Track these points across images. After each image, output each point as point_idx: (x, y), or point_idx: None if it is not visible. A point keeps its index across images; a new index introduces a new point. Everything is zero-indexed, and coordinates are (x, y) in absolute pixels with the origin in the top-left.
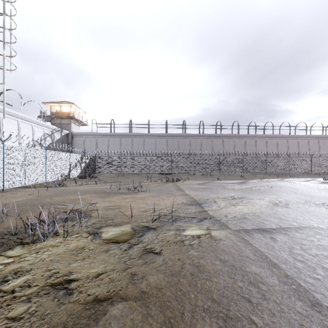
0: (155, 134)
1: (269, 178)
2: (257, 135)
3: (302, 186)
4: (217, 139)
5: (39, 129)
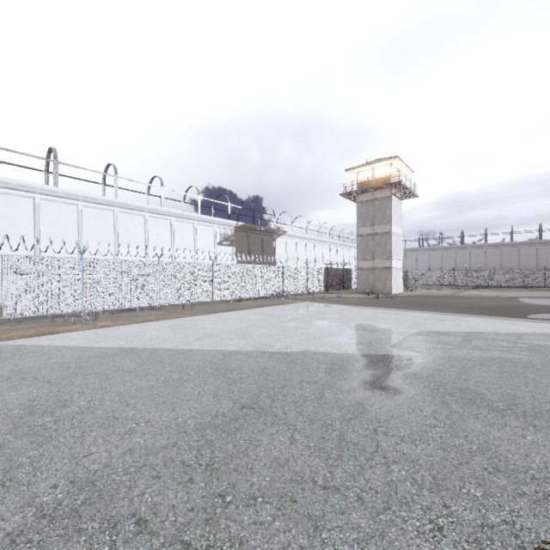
0: (469, 245)
1: None
2: None
3: None
4: None
5: None
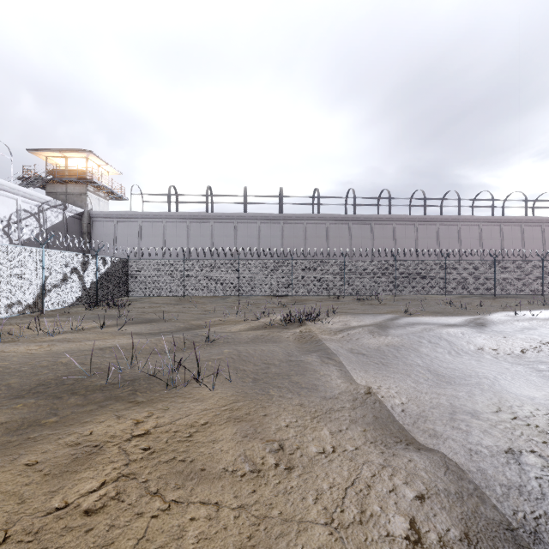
0: (257, 215)
1: (518, 307)
2: (462, 218)
3: None
4: (382, 225)
5: (5, 199)
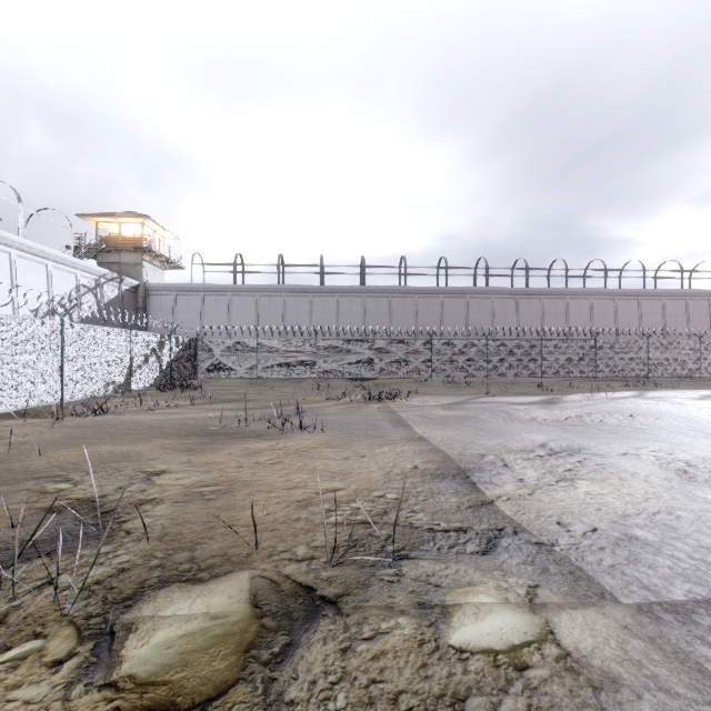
0: (336, 288)
1: (607, 389)
2: (570, 290)
3: (709, 414)
4: (479, 299)
5: (66, 275)
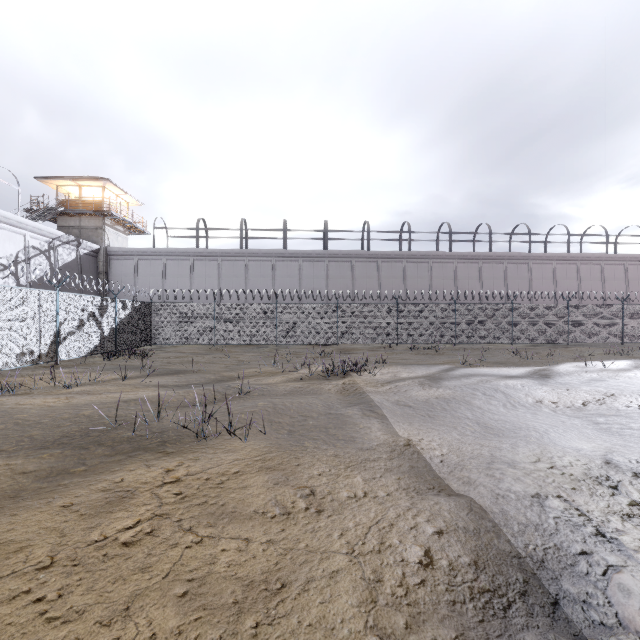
0: (298, 252)
1: (592, 357)
2: (533, 255)
3: None
4: (442, 263)
5: (12, 235)
